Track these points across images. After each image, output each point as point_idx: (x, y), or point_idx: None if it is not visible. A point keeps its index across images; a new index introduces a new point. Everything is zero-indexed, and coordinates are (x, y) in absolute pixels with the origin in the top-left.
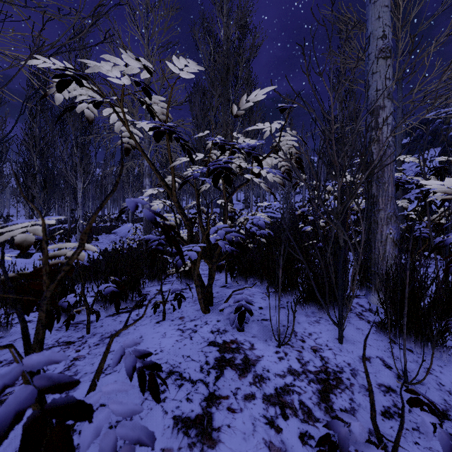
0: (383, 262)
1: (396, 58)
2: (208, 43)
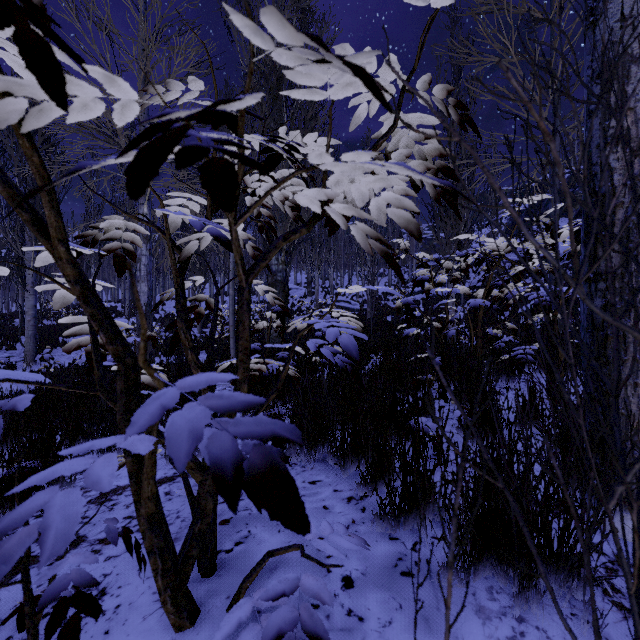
0: (639, 435)
1: (551, 56)
2: None
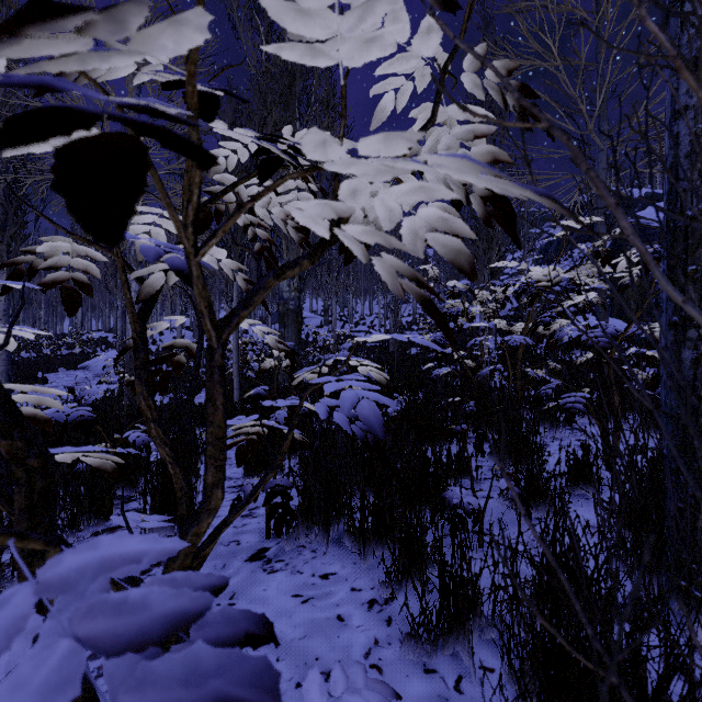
0: None
1: (597, 61)
2: (257, 28)
